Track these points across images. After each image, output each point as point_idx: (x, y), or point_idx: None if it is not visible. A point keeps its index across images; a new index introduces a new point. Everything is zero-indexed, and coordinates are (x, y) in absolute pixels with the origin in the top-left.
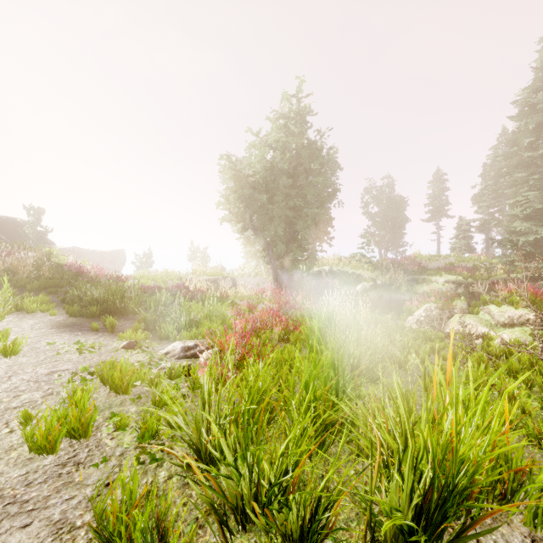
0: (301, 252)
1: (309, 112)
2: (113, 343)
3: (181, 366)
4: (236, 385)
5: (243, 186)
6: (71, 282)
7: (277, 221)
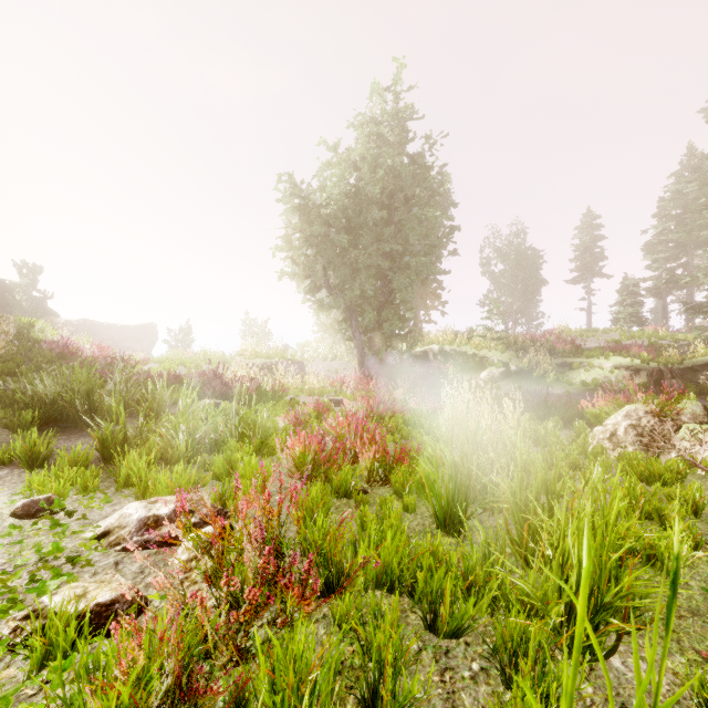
0: (400, 322)
1: (412, 113)
2: (2, 500)
3: (72, 621)
4: (238, 688)
5: (312, 222)
6: (43, 368)
7: (365, 274)
